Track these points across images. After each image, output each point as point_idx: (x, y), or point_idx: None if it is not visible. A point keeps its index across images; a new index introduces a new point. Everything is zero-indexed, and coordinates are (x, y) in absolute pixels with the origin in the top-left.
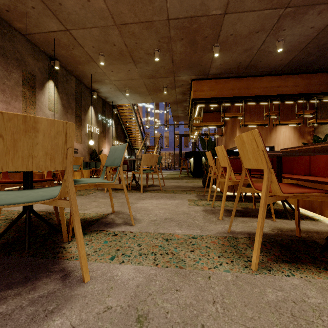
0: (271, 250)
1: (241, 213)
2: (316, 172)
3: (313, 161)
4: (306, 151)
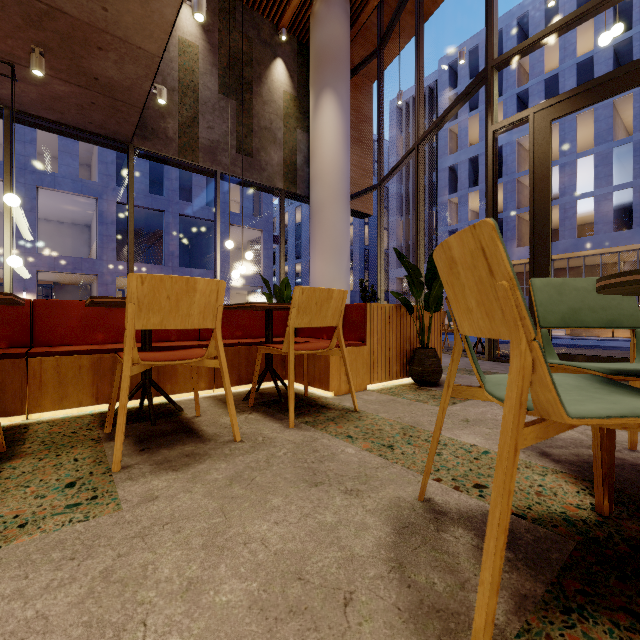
0: (310, 410)
1: (168, 435)
2: (58, 337)
3: (47, 316)
4: (264, 308)
